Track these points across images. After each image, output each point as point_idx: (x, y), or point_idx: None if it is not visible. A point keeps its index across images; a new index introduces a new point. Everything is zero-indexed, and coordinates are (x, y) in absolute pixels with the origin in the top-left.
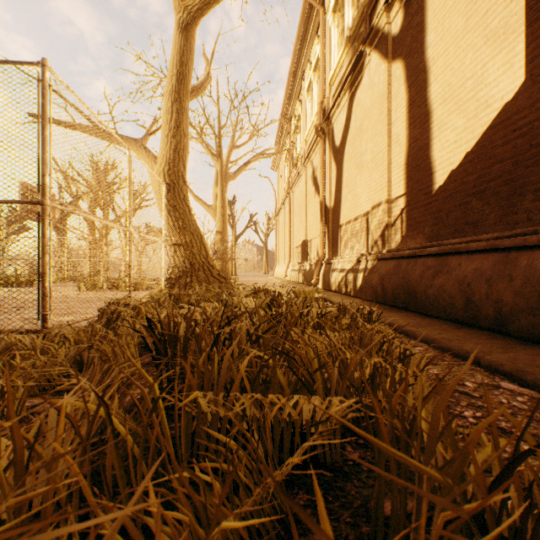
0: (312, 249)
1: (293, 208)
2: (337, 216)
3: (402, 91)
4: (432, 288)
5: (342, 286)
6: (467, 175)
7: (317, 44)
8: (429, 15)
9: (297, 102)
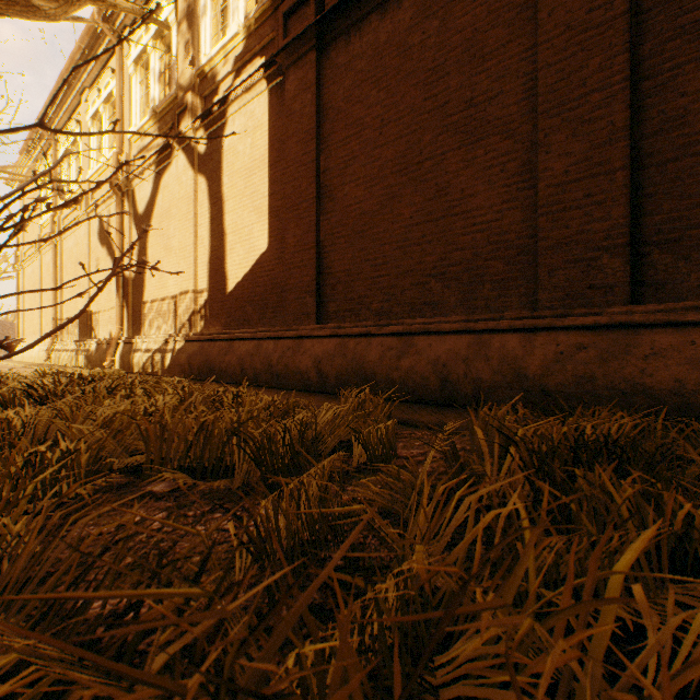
0: (101, 324)
1: (62, 262)
2: (141, 291)
3: (207, 205)
4: (225, 363)
5: (148, 367)
6: (245, 288)
7: (112, 78)
8: (225, 163)
9: (73, 120)
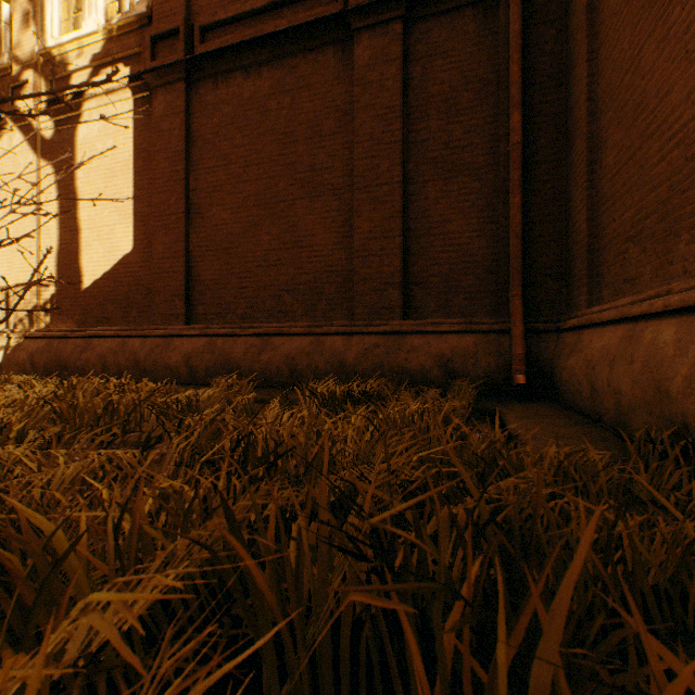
0: None
1: None
2: None
3: (55, 194)
4: (82, 360)
5: None
6: (106, 286)
7: None
8: (80, 156)
9: None
